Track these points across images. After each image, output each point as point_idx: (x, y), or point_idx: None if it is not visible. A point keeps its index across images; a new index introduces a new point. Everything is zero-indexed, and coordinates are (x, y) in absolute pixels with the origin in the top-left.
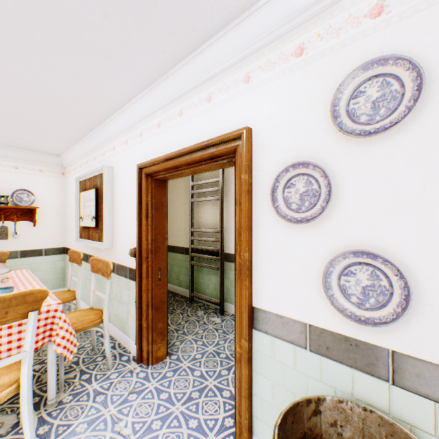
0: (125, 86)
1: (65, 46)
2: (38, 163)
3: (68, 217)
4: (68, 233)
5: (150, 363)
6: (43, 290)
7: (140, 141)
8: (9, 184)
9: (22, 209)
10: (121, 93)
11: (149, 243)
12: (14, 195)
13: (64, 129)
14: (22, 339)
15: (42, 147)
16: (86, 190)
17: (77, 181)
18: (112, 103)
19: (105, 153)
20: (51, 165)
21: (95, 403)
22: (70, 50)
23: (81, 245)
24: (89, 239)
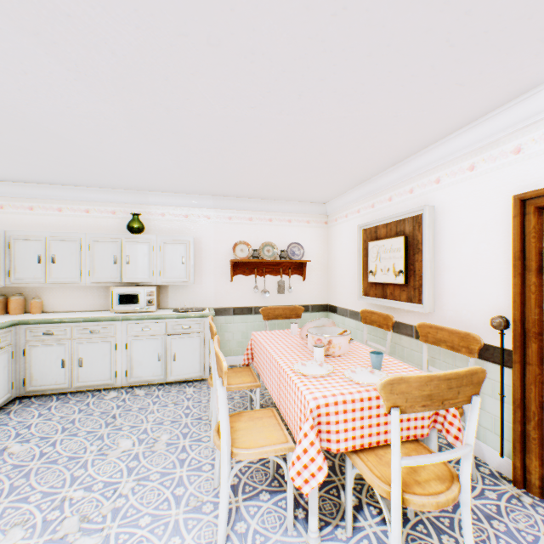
0: (519, 82)
1: (483, 46)
2: (305, 214)
3: (332, 270)
4: (332, 289)
5: (543, 495)
6: (482, 370)
7: (512, 161)
8: (284, 239)
9: (293, 263)
10: (498, 97)
11: (541, 311)
12: (288, 249)
13: (360, 170)
14: (417, 420)
15: (316, 196)
16: (377, 239)
17: (359, 229)
18: (467, 116)
19: (412, 190)
20: (315, 215)
21: (496, 531)
22: (486, 50)
23: (359, 304)
24: (383, 297)
